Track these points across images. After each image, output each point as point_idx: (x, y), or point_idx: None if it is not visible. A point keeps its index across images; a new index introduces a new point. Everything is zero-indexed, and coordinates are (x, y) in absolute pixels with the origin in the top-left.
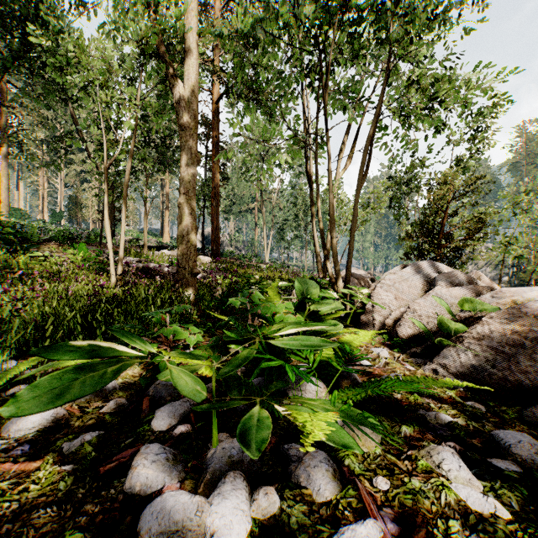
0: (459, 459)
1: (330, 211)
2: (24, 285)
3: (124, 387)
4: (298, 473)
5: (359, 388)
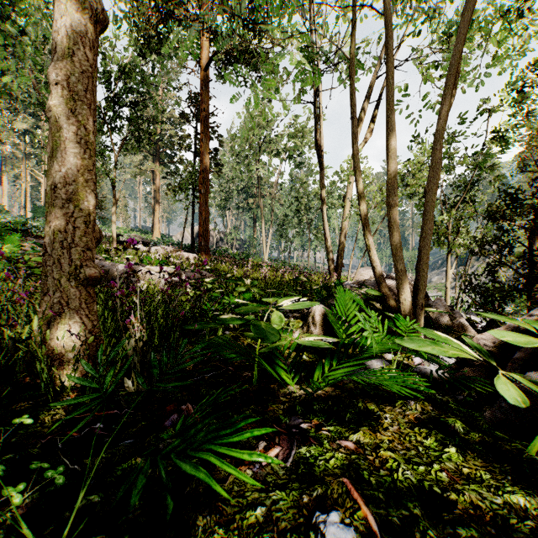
0: None
1: (388, 152)
2: None
3: None
4: None
5: None
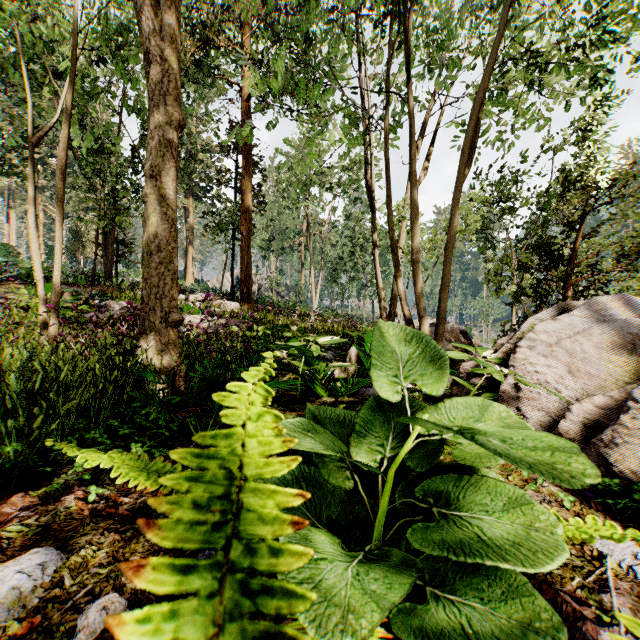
0: None
1: (411, 218)
2: None
3: None
4: None
5: None
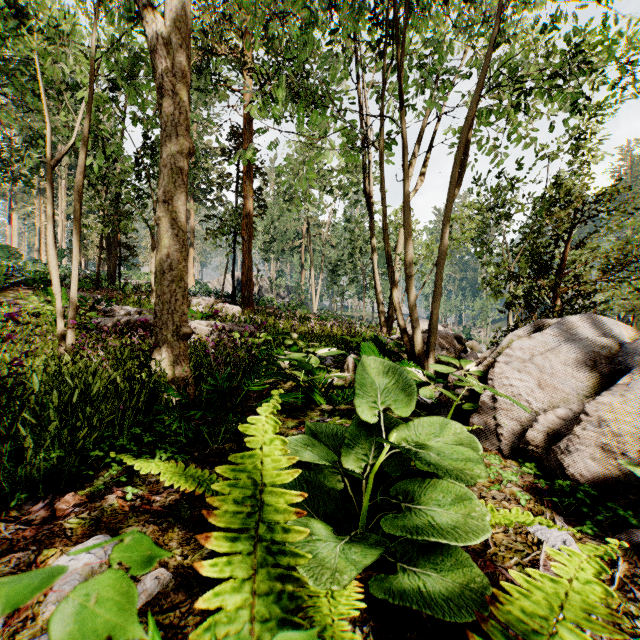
0: None
1: (405, 235)
2: None
3: None
4: None
5: None
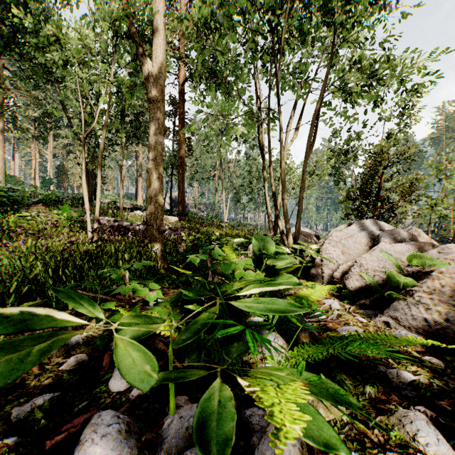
0: (435, 430)
1: (282, 176)
2: (12, 241)
3: (88, 341)
4: (261, 448)
5: (319, 345)
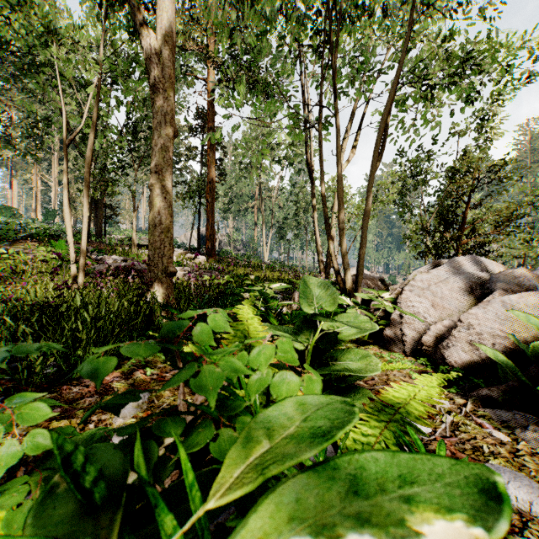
0: None
1: (338, 197)
2: None
3: None
4: None
5: None
